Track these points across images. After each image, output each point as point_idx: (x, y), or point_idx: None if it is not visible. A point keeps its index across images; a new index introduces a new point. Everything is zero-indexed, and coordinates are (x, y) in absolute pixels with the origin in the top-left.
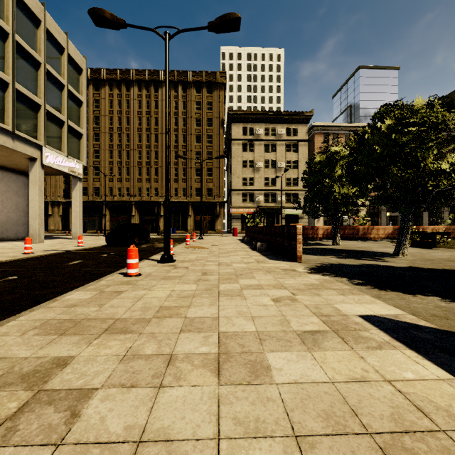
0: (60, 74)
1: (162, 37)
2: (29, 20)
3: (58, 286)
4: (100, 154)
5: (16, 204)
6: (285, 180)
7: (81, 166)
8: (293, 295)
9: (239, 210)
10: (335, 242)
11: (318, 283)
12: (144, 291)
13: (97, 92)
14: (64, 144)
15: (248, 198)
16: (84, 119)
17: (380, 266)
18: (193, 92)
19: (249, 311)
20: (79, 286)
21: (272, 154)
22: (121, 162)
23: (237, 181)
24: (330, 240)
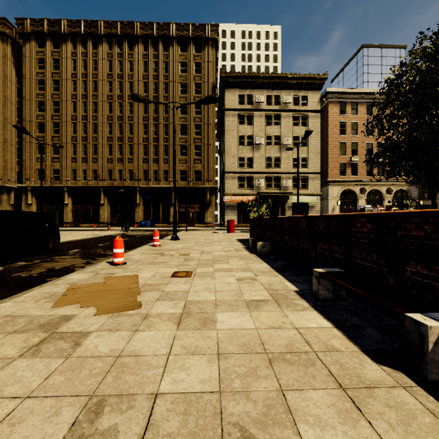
0: None
1: None
2: None
3: None
4: (60, 128)
5: None
6: (292, 160)
7: None
8: None
9: (235, 198)
10: None
11: None
12: None
13: (56, 49)
14: None
15: (246, 183)
16: None
17: None
18: (177, 51)
19: None
20: None
21: (276, 128)
22: (86, 138)
23: (232, 162)
24: None
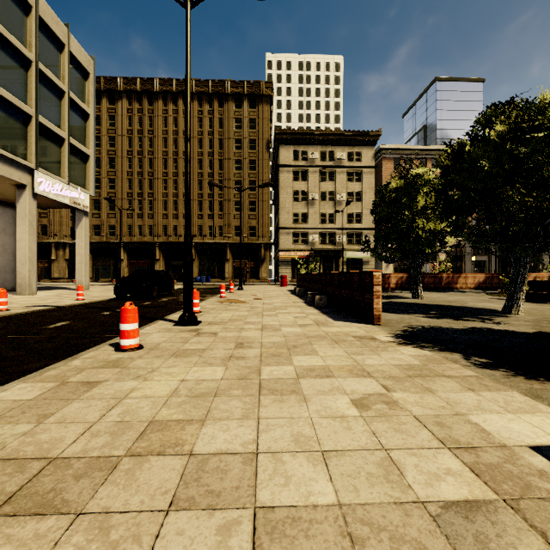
0: (58, 77)
1: (181, 3)
2: (15, 5)
3: (2, 370)
4: (116, 184)
5: (3, 245)
6: (346, 216)
7: (87, 197)
8: (388, 391)
9: (289, 254)
10: (415, 294)
11: (418, 364)
12: (135, 383)
13: (112, 106)
14: (64, 168)
15: (300, 239)
16: (92, 136)
17: (496, 331)
18: (232, 107)
19: (315, 433)
20: (35, 370)
21: (330, 184)
22: (142, 194)
23: (287, 218)
24: (407, 291)
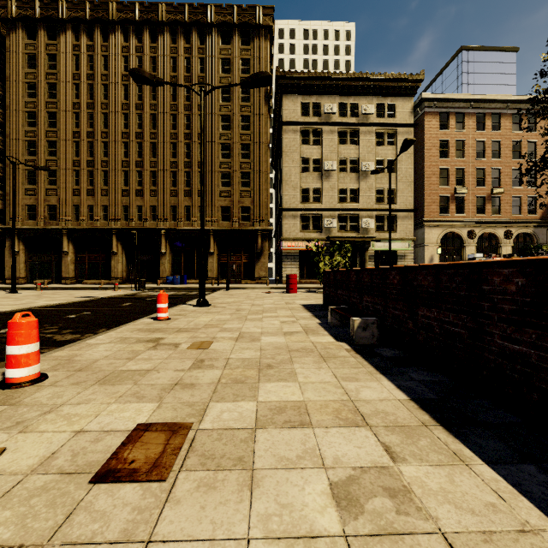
0: None
1: None
2: None
3: None
4: (58, 148)
5: None
6: (374, 192)
7: None
8: None
9: (296, 244)
10: None
11: None
12: None
13: (52, 41)
14: None
15: (311, 224)
16: None
17: None
18: (217, 43)
19: None
20: None
21: (352, 149)
22: (93, 162)
23: (293, 195)
24: None
